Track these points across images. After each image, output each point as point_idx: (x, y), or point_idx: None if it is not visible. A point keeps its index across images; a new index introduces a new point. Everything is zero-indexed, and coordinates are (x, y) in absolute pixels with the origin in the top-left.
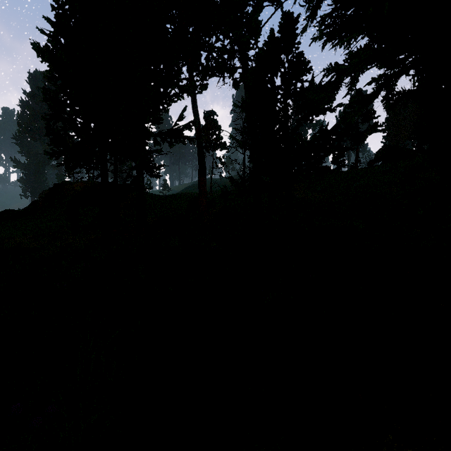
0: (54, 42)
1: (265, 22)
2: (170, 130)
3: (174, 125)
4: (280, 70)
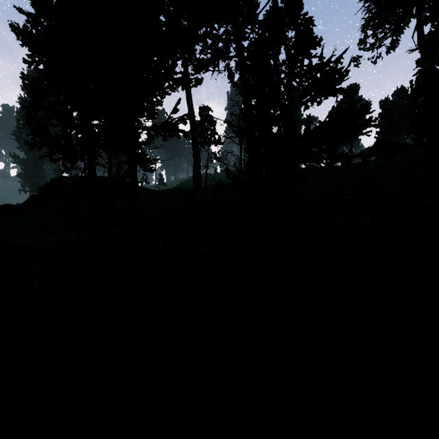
0: (33, 22)
1: (262, 9)
2: (164, 124)
3: (168, 118)
4: (285, 43)
